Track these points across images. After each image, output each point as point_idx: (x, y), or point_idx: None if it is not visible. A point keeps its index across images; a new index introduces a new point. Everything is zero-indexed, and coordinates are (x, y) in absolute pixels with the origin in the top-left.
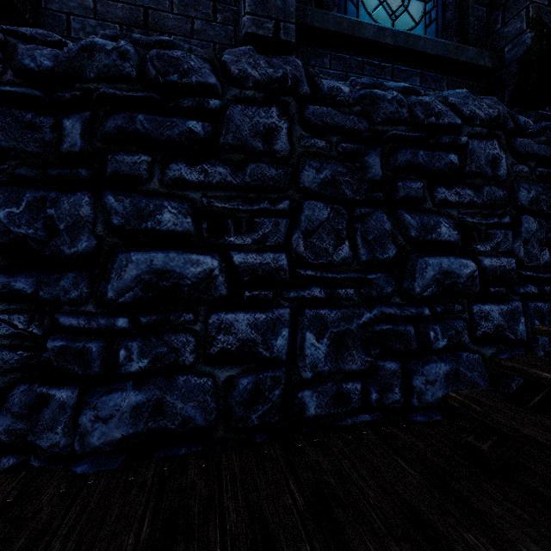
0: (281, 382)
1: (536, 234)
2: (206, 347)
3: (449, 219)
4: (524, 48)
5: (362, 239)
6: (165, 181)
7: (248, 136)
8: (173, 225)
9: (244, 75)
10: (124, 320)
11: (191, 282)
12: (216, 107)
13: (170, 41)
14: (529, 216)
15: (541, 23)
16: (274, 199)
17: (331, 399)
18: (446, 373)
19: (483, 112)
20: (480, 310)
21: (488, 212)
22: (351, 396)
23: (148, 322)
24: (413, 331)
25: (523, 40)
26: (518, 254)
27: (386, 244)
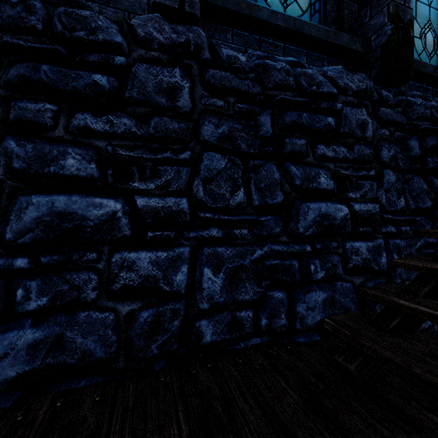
0: (180, 314)
1: (395, 185)
2: (109, 284)
3: (327, 171)
4: (386, 37)
5: (256, 187)
6: (70, 129)
7: (152, 92)
8: (76, 170)
9: (149, 37)
10: (23, 260)
11: (94, 224)
12: (121, 63)
13: (81, 2)
14: (389, 170)
15: (398, 18)
16: (177, 149)
17: (226, 327)
18: (324, 300)
19: (354, 85)
20: (352, 246)
21: (358, 166)
22: (244, 323)
23: (49, 262)
24: (297, 265)
25: (385, 31)
26: (381, 201)
27: (276, 191)
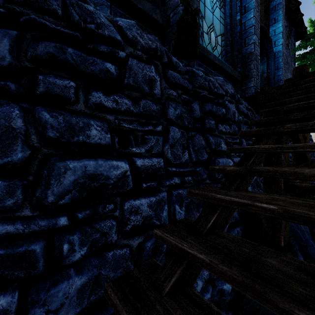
0: None
1: (180, 140)
2: None
3: (104, 122)
4: (179, 16)
5: None
6: None
7: None
8: None
9: None
10: None
11: None
12: None
13: None
14: (175, 127)
15: (187, 3)
16: None
17: None
18: (81, 287)
19: (143, 40)
20: (131, 206)
21: (145, 121)
22: None
23: None
24: (38, 251)
25: (178, 11)
26: (167, 155)
27: (13, 144)
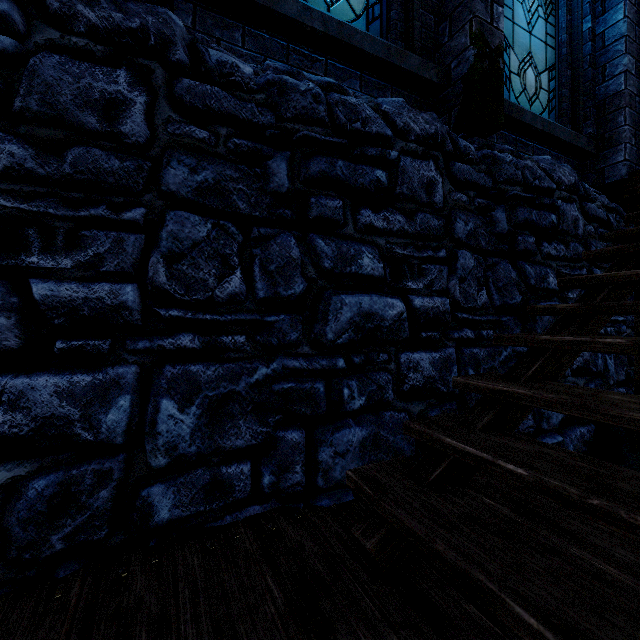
0: (112, 478)
1: (474, 272)
2: None
3: (375, 248)
4: (468, 66)
5: (262, 269)
6: None
7: (70, 104)
8: None
9: (69, 12)
10: None
11: None
12: (5, 48)
13: None
14: (465, 251)
15: (483, 41)
16: (119, 204)
17: (202, 492)
18: (362, 440)
19: (418, 126)
20: (409, 359)
21: (422, 243)
22: (234, 483)
23: None
24: (322, 390)
25: (467, 57)
26: (454, 294)
27: (293, 276)
